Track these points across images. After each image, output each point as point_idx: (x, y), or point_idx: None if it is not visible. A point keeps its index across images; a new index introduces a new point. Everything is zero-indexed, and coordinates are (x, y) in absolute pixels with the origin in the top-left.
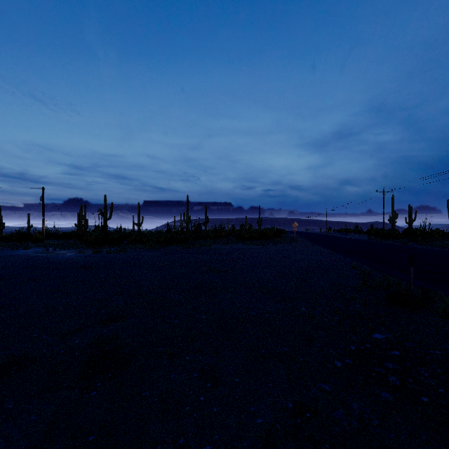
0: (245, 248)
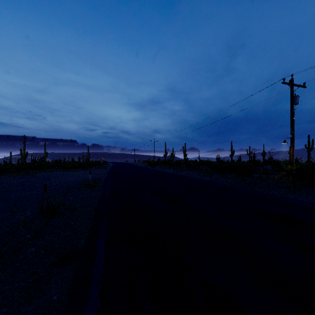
0: (63, 173)
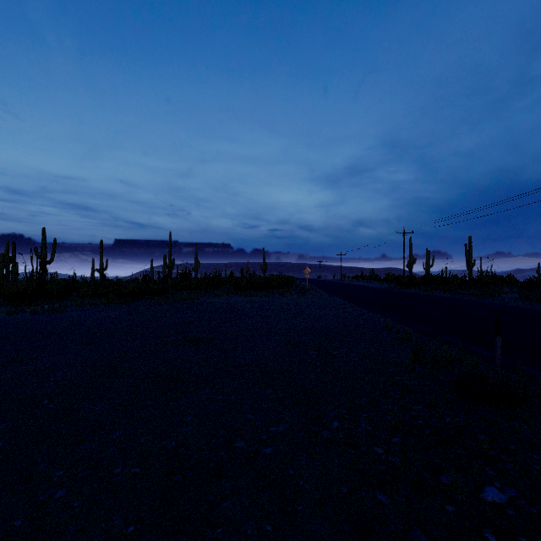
0: (245, 301)
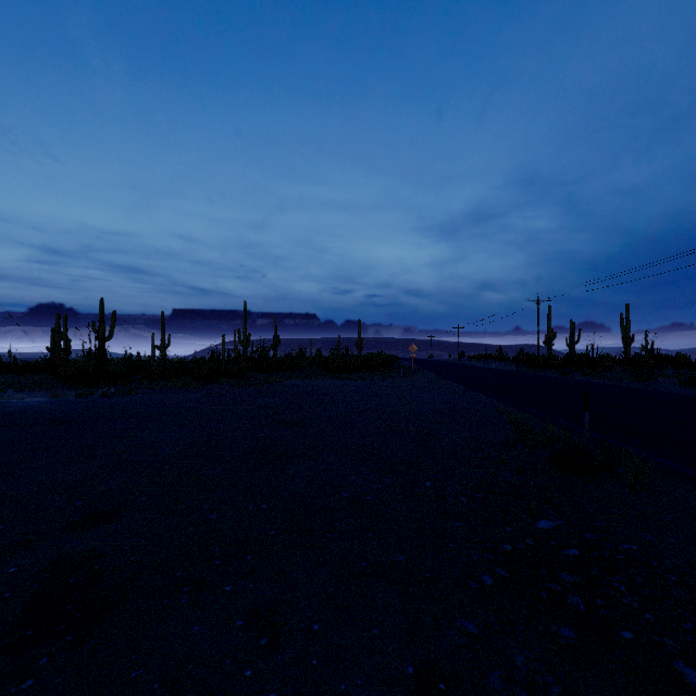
0: (338, 384)
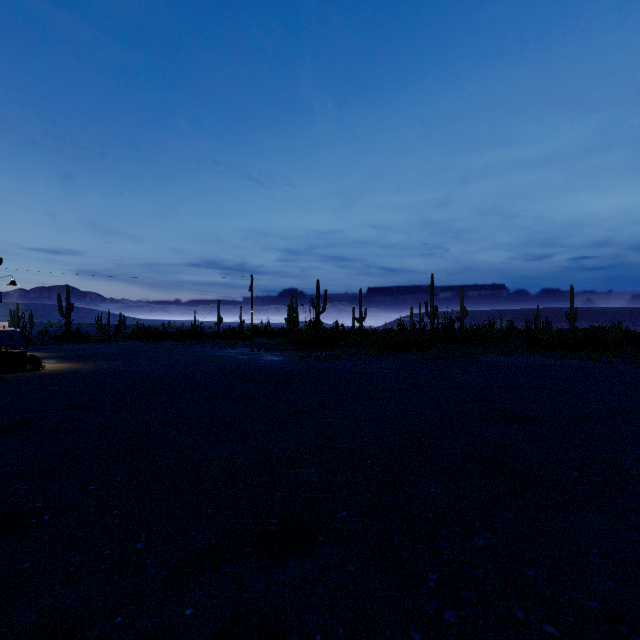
0: (556, 364)
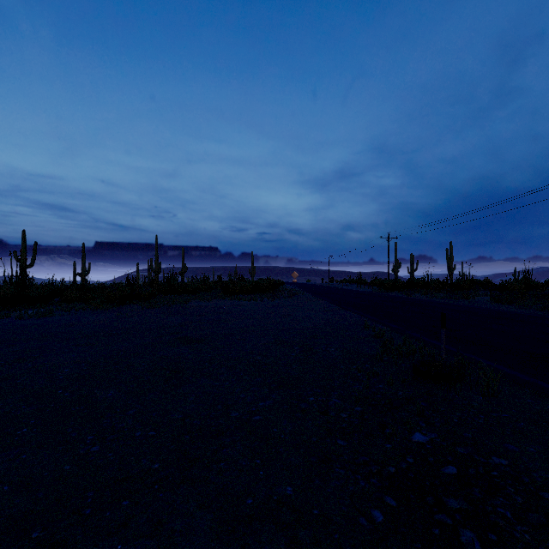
0: (234, 304)
